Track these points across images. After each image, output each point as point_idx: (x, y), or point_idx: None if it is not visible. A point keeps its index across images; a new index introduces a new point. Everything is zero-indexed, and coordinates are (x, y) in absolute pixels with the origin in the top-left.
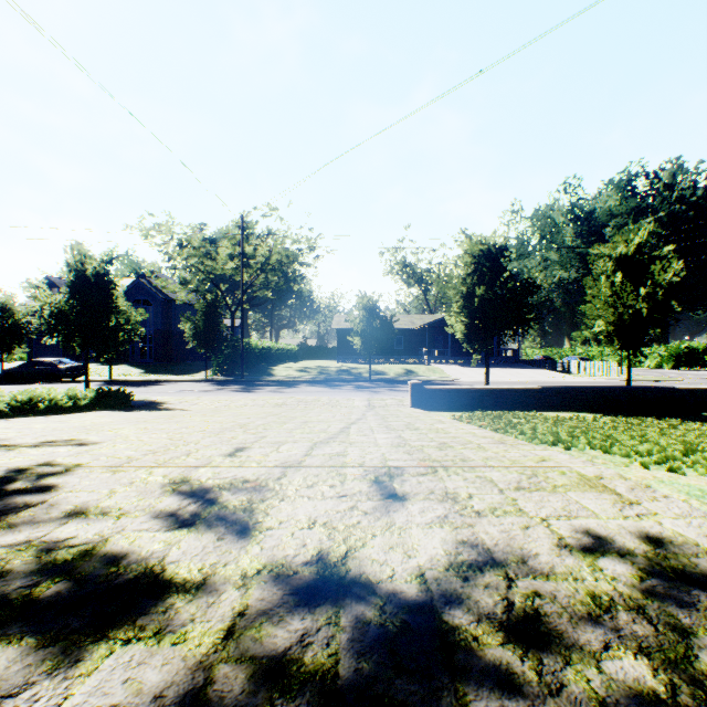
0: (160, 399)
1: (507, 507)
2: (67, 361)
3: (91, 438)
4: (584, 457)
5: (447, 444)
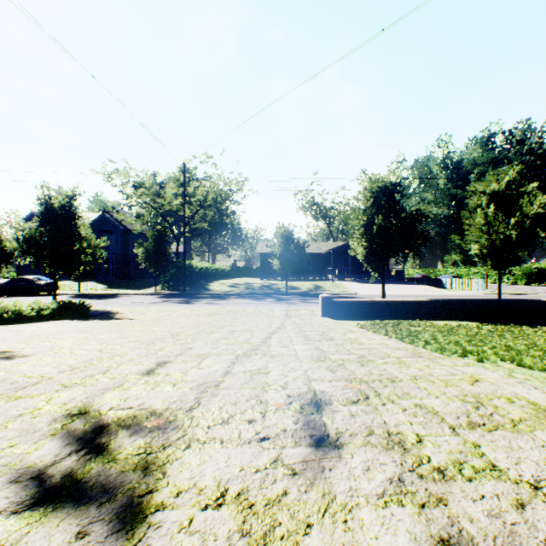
0: (115, 309)
1: (474, 461)
2: (44, 279)
3: (25, 349)
4: (501, 371)
5: (367, 358)
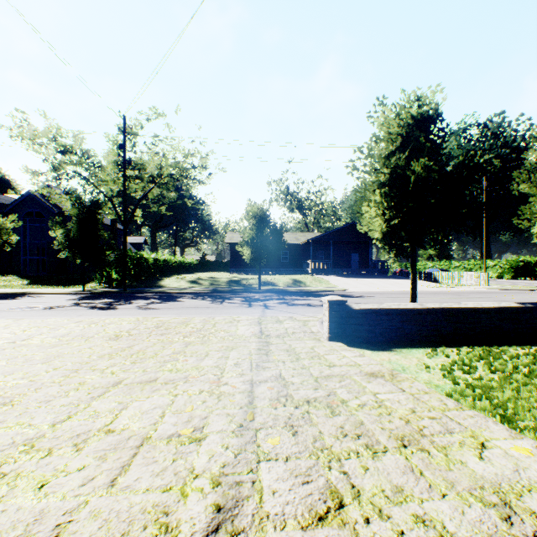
0: None
1: None
2: None
3: None
4: None
5: None
